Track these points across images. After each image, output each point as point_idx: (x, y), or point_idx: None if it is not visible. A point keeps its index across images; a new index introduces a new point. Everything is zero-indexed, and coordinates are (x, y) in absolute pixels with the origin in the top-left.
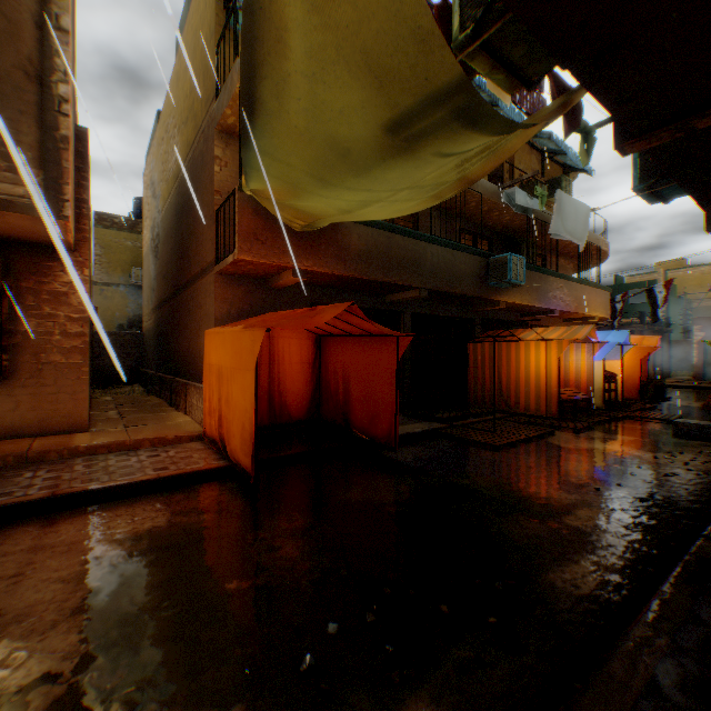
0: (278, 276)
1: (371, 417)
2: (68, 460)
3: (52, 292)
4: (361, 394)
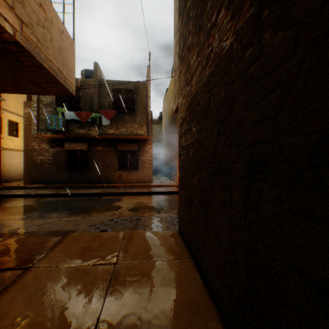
0: None
1: None
2: (149, 187)
3: (145, 150)
4: None
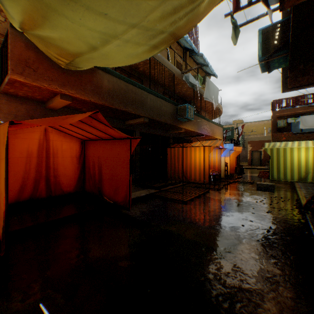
0: (52, 99)
1: (115, 189)
2: None
3: None
4: (109, 175)
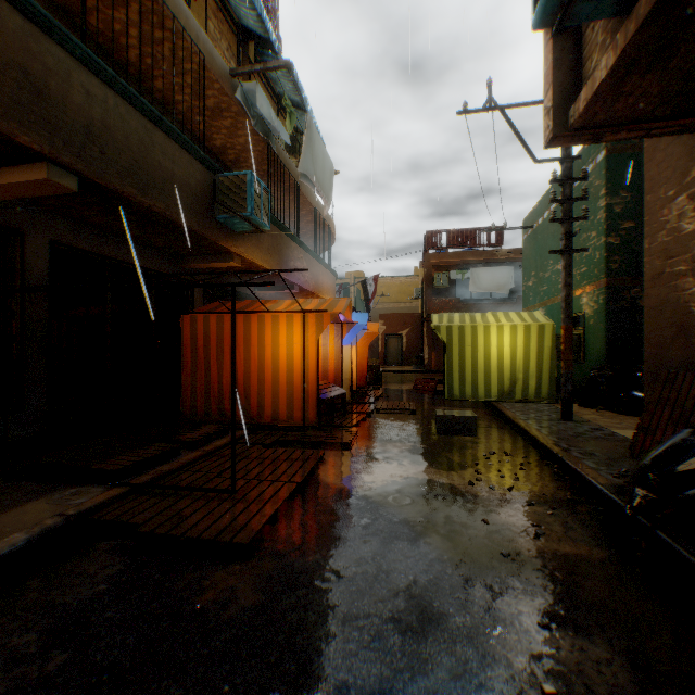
0: None
1: None
2: None
3: None
4: None
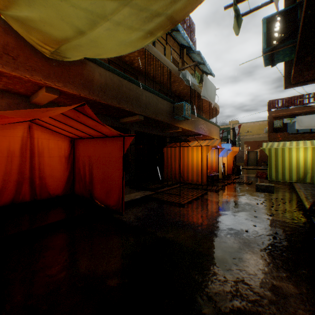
0: (37, 93)
1: (106, 192)
2: None
3: None
4: (100, 177)
